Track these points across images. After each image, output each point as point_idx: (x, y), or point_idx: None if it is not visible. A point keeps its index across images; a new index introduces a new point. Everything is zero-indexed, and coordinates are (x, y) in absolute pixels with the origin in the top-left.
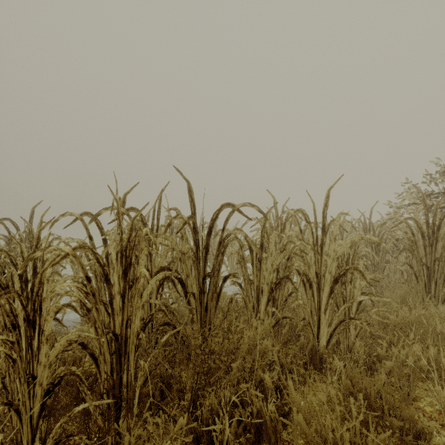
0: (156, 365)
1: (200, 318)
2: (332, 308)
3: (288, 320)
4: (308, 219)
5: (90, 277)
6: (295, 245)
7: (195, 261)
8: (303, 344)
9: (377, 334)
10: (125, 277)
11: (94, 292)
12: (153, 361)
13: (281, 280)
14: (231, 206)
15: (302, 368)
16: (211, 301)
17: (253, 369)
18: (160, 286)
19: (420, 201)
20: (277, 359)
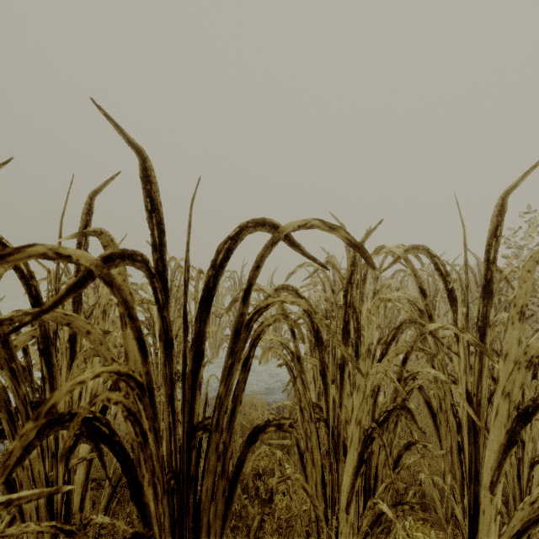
0: None
1: None
2: None
3: (405, 507)
4: (443, 264)
5: None
6: (424, 328)
7: (147, 408)
8: None
9: None
10: None
11: None
12: None
13: (391, 412)
14: (269, 225)
15: None
16: (210, 500)
17: None
18: (69, 453)
19: None
20: None
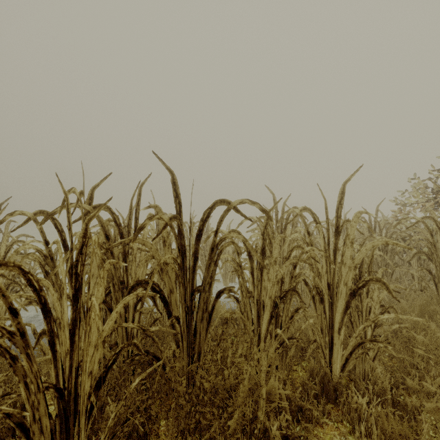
0: (123, 422)
1: (187, 346)
2: (345, 324)
3: (294, 341)
4: (317, 219)
5: (17, 309)
6: (304, 251)
7: (180, 274)
8: (312, 369)
9: (401, 356)
10: (75, 304)
11: (23, 330)
12: (126, 402)
13: (287, 293)
14: (226, 203)
15: (314, 404)
16: (200, 322)
17: (255, 415)
18: (138, 302)
19: (428, 199)
20: (284, 395)
